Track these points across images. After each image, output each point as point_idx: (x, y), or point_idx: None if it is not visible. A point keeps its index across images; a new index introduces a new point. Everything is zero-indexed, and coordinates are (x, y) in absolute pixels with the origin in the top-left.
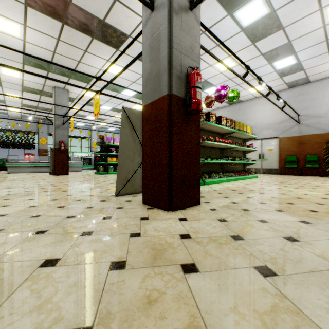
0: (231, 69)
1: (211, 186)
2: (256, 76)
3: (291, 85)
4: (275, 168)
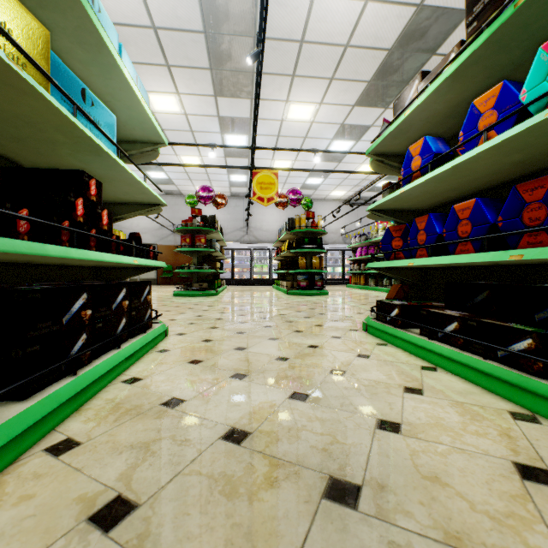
0: None
1: None
2: None
3: (168, 193)
4: (154, 278)
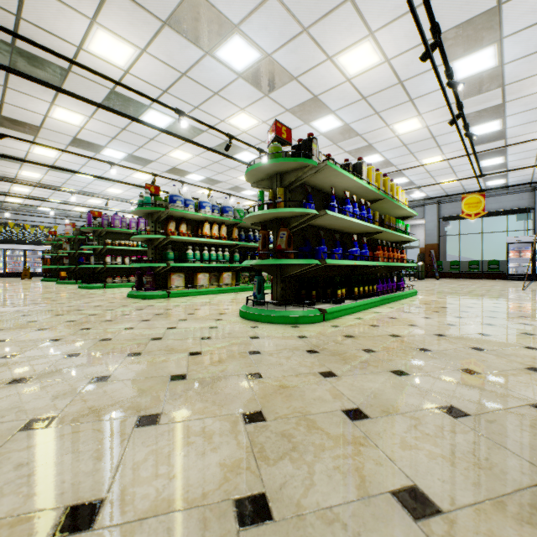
0: None
1: None
2: None
3: None
4: None
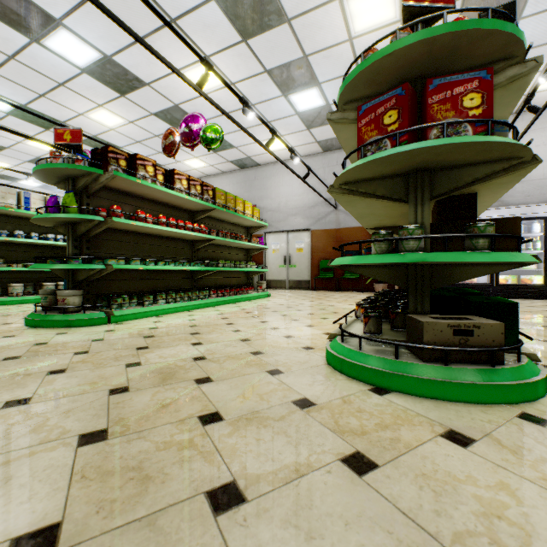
0: (140, 39)
1: (116, 327)
2: (236, 95)
3: (325, 147)
4: (307, 280)
